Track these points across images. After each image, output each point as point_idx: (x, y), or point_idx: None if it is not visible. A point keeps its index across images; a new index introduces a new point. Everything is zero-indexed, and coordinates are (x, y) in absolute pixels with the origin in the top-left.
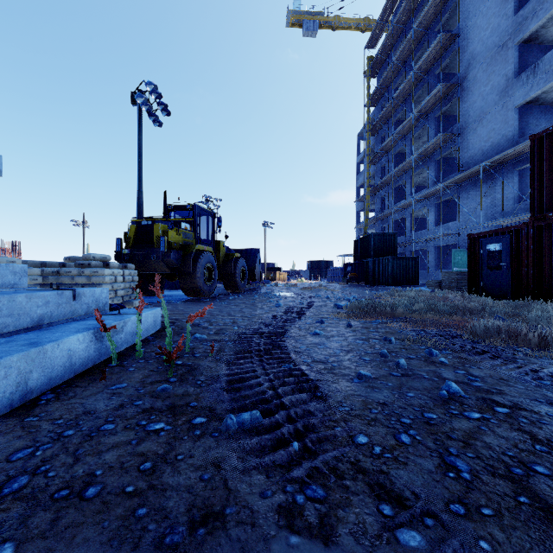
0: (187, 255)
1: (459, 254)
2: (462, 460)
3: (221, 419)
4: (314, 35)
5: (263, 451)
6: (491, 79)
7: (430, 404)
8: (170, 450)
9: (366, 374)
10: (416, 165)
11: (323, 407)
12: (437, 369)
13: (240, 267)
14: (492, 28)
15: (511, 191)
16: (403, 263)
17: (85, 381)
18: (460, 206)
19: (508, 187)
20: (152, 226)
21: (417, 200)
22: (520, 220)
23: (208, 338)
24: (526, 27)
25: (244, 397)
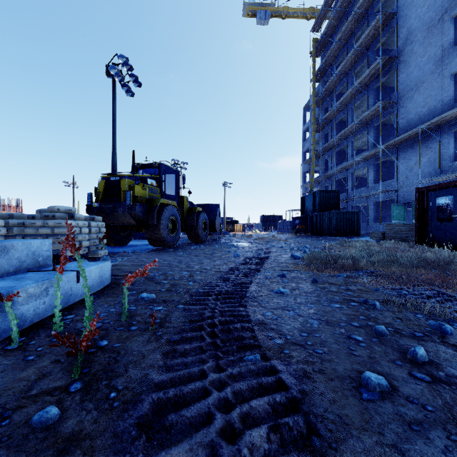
0: (152, 208)
1: (397, 208)
2: None
3: None
4: (267, 23)
5: None
6: (427, 51)
7: None
8: None
9: (380, 381)
10: (357, 131)
11: None
12: None
13: (202, 220)
14: (428, 4)
15: (448, 151)
16: (346, 216)
17: None
18: (397, 166)
19: (444, 147)
20: (119, 182)
21: (358, 162)
22: (456, 177)
23: (157, 298)
24: None
25: None
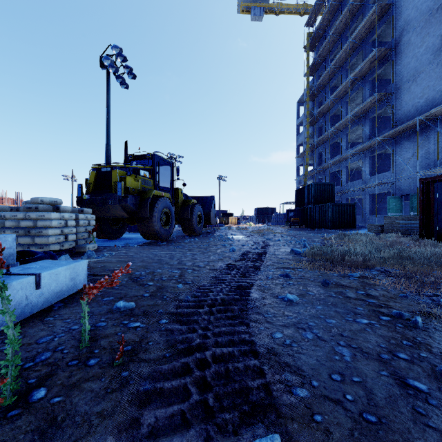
0: (145, 200)
1: (393, 201)
2: None
3: None
4: (261, 20)
5: None
6: (425, 41)
7: None
8: None
9: None
10: (351, 123)
11: None
12: None
13: (197, 212)
14: None
15: None
16: (341, 208)
17: None
18: (393, 158)
19: None
20: (111, 173)
21: (353, 154)
22: None
23: (136, 307)
24: None
25: None
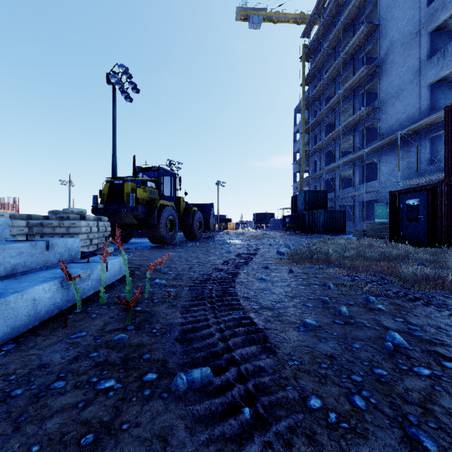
0: (152, 209)
1: (379, 208)
2: (426, 433)
3: (172, 375)
4: (259, 28)
5: (212, 418)
6: (407, 62)
7: (378, 358)
8: (116, 416)
9: (312, 323)
10: (344, 134)
11: (273, 361)
12: (377, 316)
13: (197, 219)
14: (407, 18)
15: (424, 155)
16: (332, 215)
17: (48, 329)
18: (380, 168)
19: (421, 152)
20: (123, 185)
21: (344, 163)
22: (432, 179)
23: (167, 283)
24: (437, 17)
25: (196, 349)
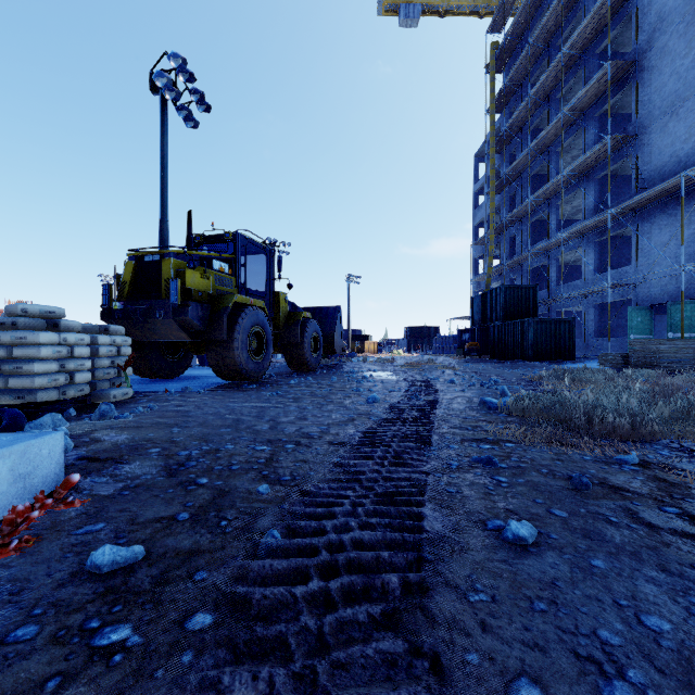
0: (219, 311)
1: (638, 314)
2: None
3: None
4: (415, 25)
5: None
6: (693, 46)
7: None
8: None
9: None
10: (566, 188)
11: None
12: None
13: (311, 333)
14: None
15: None
16: (550, 327)
17: None
18: (638, 243)
19: None
20: (160, 264)
21: (568, 238)
22: None
23: (145, 560)
24: None
25: None
